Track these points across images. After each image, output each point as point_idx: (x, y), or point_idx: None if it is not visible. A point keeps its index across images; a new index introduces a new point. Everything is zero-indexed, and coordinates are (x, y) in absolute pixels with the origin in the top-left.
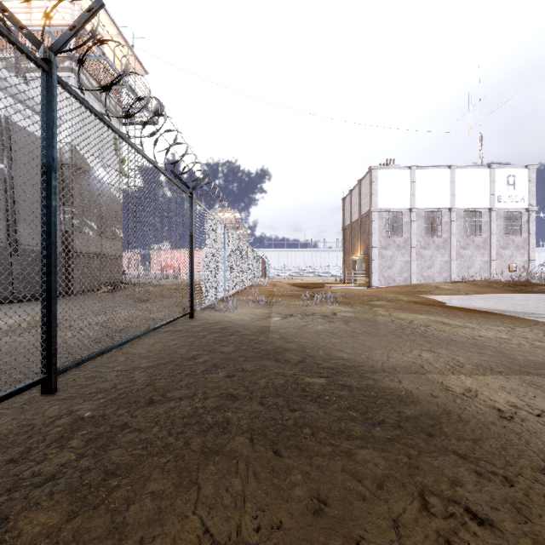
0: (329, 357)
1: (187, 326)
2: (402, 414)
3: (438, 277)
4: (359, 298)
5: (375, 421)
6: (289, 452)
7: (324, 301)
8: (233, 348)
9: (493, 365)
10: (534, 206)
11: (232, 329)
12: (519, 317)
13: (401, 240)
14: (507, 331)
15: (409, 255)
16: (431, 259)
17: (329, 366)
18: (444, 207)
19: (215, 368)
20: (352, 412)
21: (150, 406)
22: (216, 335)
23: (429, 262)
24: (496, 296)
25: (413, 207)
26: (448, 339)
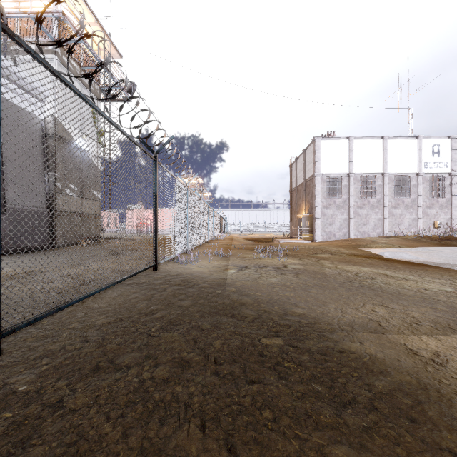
0: (285, 312)
1: (150, 278)
2: (373, 389)
3: (372, 232)
4: (306, 251)
5: (344, 400)
6: (247, 451)
7: (275, 254)
8: (191, 302)
9: (451, 323)
10: (456, 171)
11: (192, 281)
12: (455, 269)
13: (340, 201)
14: (449, 284)
15: (347, 214)
16: (366, 217)
17: (286, 324)
18: (377, 172)
19: (171, 325)
20: (316, 385)
21: (94, 376)
22: (176, 287)
23: (365, 220)
24: (426, 250)
25: (351, 172)
26: (396, 292)
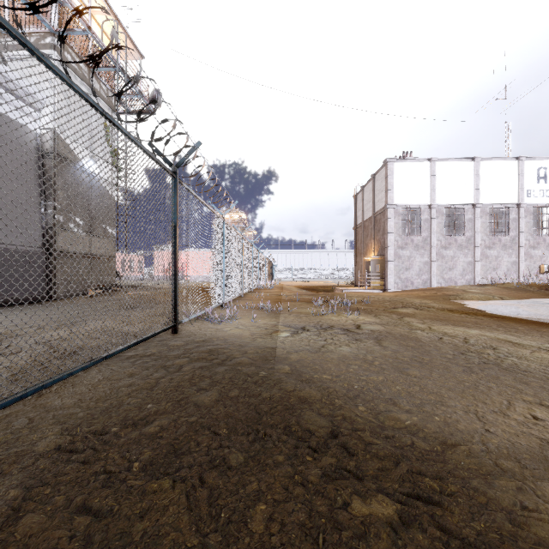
0: (379, 420)
1: (164, 347)
2: None
3: (460, 279)
4: (381, 304)
5: None
6: None
7: (340, 309)
8: (217, 395)
9: None
10: None
11: (224, 352)
12: None
13: (420, 239)
14: None
15: (428, 256)
16: (453, 260)
17: (389, 453)
18: (467, 203)
19: (172, 456)
20: None
21: None
22: (198, 364)
23: (451, 263)
24: (539, 302)
25: (433, 203)
26: (548, 376)
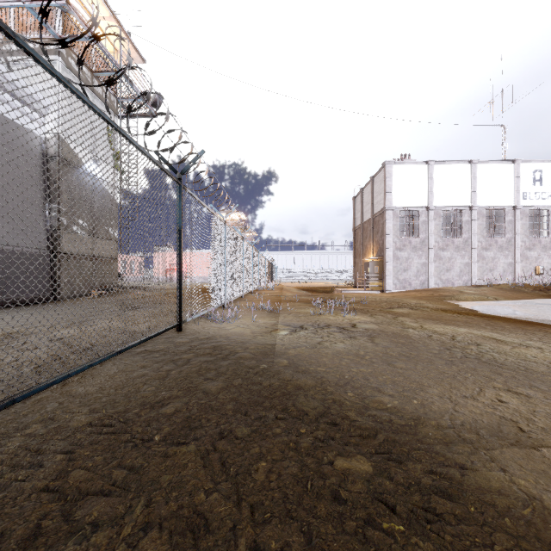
0: (364, 403)
1: (171, 344)
2: None
3: (457, 280)
4: (377, 305)
5: None
6: None
7: (337, 309)
8: (223, 384)
9: None
10: None
11: (227, 348)
12: None
13: (417, 241)
14: None
15: (426, 257)
16: (450, 261)
17: (370, 427)
18: (464, 205)
19: (187, 429)
20: None
21: None
22: (204, 359)
23: (448, 264)
24: (531, 303)
25: (430, 205)
26: (521, 368)
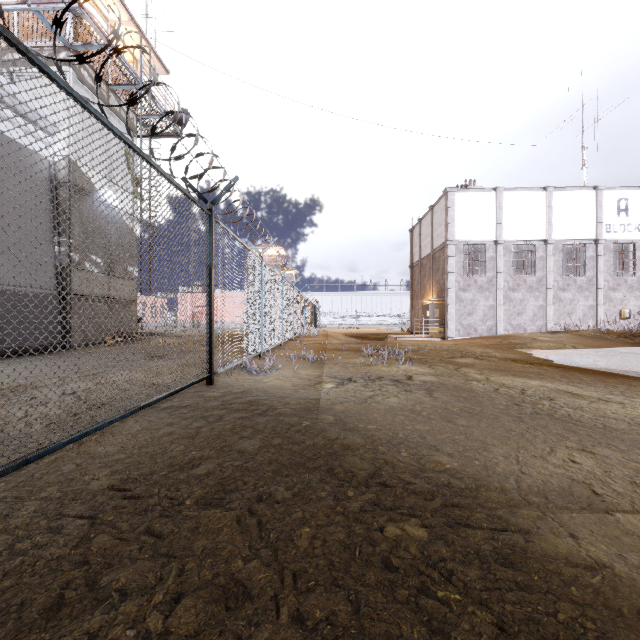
0: (420, 464)
1: (200, 398)
2: None
3: (530, 325)
4: (437, 354)
5: None
6: None
7: (391, 358)
8: (260, 443)
9: None
10: None
11: (265, 403)
12: None
13: (484, 280)
14: None
15: (494, 299)
16: (522, 303)
17: (426, 490)
18: (538, 238)
19: (221, 492)
20: None
21: (45, 626)
22: (239, 415)
23: (519, 307)
24: (615, 351)
25: (499, 238)
26: (598, 425)
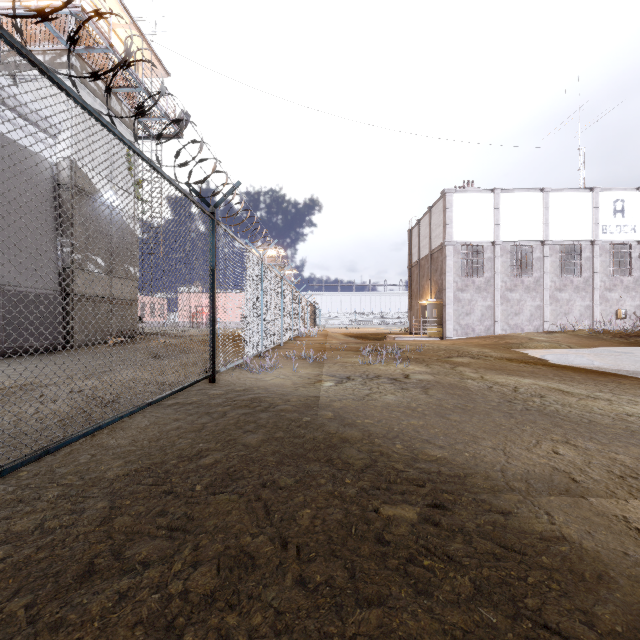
0: (413, 455)
1: (204, 396)
2: (595, 621)
3: (527, 325)
4: (435, 353)
5: None
6: None
7: (389, 358)
8: (263, 437)
9: None
10: None
11: (266, 400)
12: None
13: (482, 280)
14: None
15: (491, 299)
16: (519, 303)
17: (417, 477)
18: (535, 239)
19: (228, 480)
20: (486, 612)
21: (80, 588)
22: (242, 411)
23: (517, 308)
24: (609, 351)
25: (497, 239)
26: (584, 420)
